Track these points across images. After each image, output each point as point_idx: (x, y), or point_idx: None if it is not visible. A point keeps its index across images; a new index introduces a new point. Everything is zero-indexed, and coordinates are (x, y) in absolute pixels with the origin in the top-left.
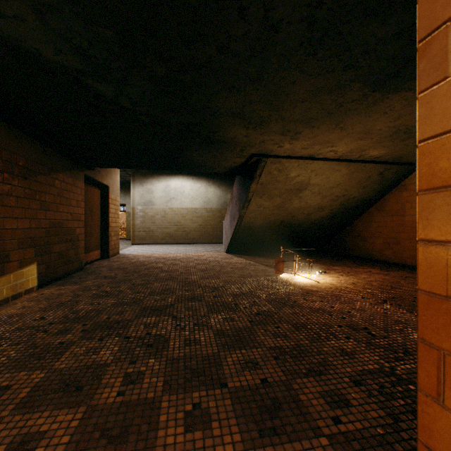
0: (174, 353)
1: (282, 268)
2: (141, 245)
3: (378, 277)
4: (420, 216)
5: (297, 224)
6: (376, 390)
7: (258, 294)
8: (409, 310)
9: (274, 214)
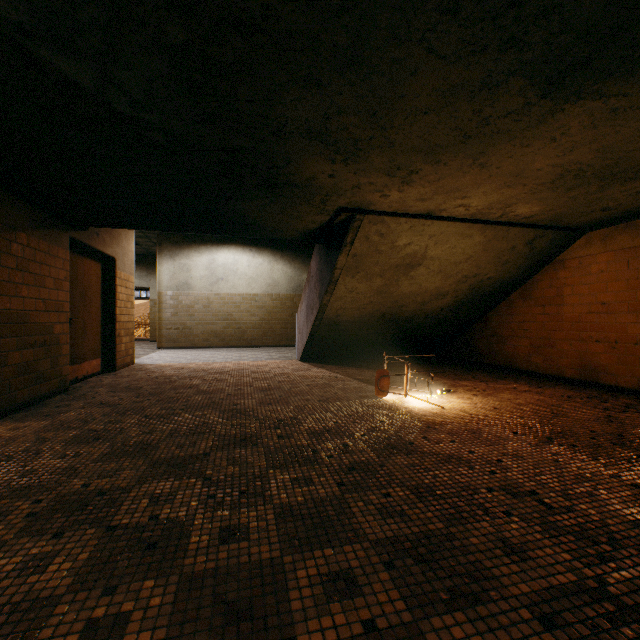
0: (196, 562)
1: (386, 387)
2: (172, 350)
3: (529, 398)
4: None
5: (405, 318)
6: (586, 637)
7: (351, 430)
8: (591, 454)
9: (372, 303)
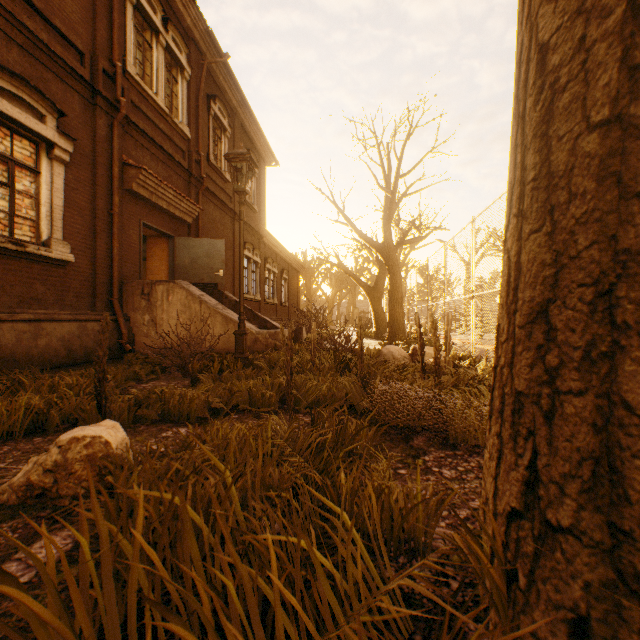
0: None
1: None
2: None
3: None
4: (148, 273)
5: None
6: None
7: None
8: None
9: None
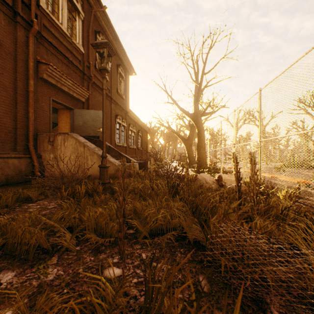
0: None
1: None
2: None
3: None
4: (59, 130)
5: None
6: None
7: None
8: None
9: None
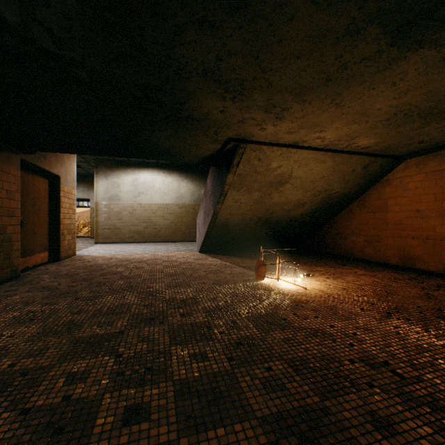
0: None
1: (264, 273)
2: (106, 244)
3: (367, 280)
4: None
5: (275, 221)
6: None
7: (238, 308)
8: (423, 327)
9: (252, 210)
